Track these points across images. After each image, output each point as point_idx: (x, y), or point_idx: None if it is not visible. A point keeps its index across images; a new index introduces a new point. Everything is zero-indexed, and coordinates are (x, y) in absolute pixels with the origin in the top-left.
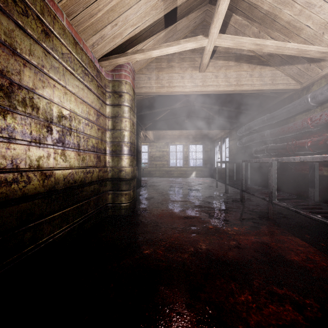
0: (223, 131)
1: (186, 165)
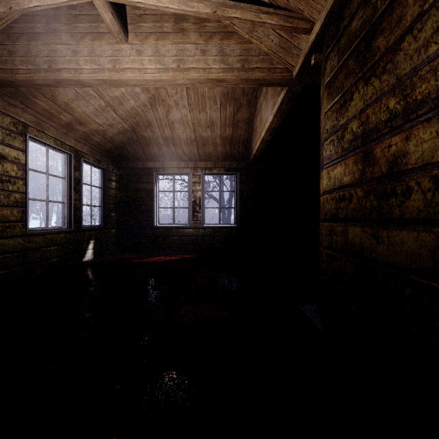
0: (210, 162)
1: (76, 224)
